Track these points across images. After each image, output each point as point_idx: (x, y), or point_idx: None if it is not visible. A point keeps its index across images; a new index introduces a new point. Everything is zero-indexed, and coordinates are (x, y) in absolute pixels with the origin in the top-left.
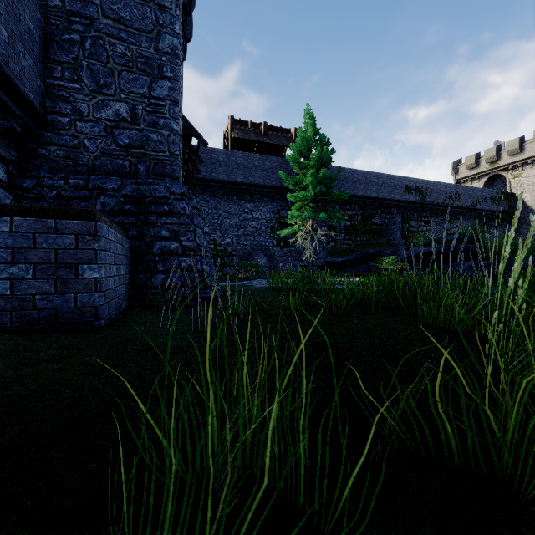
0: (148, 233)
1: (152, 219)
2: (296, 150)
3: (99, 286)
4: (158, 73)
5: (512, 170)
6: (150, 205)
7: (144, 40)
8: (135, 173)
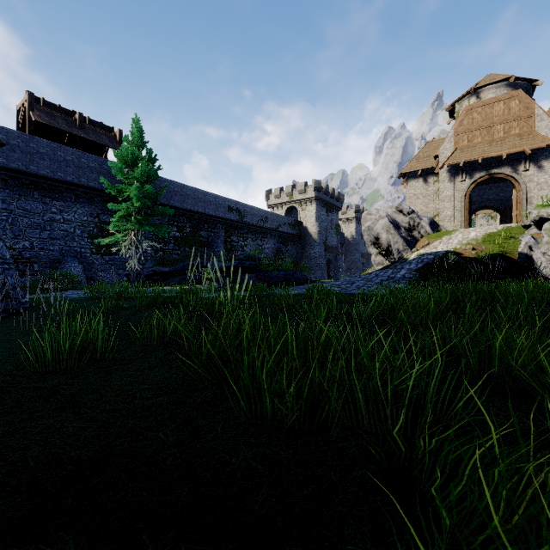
0: None
1: None
2: (119, 159)
3: None
4: None
5: (301, 205)
6: None
7: None
8: None
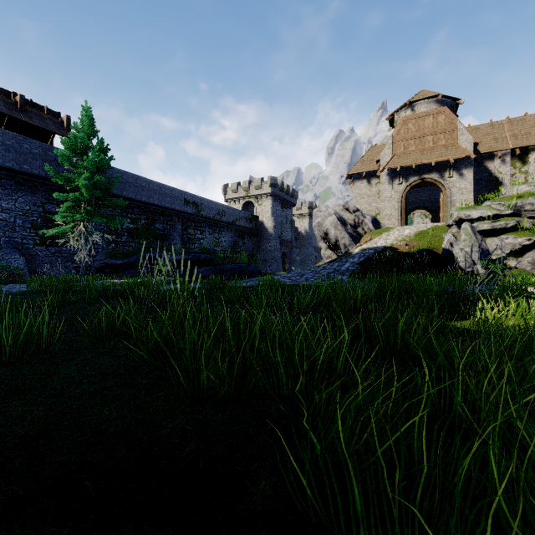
0: None
1: None
2: (67, 147)
3: None
4: None
5: (257, 200)
6: None
7: None
8: None
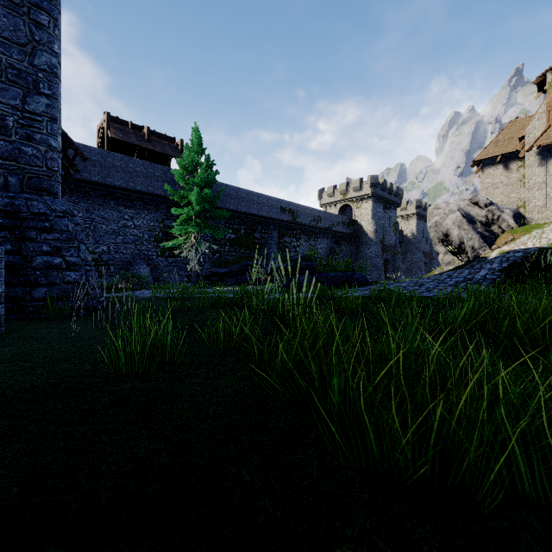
0: (25, 248)
1: (31, 234)
2: (181, 167)
3: (1, 299)
4: (33, 88)
5: (355, 203)
6: (28, 220)
7: (16, 52)
8: (5, 185)
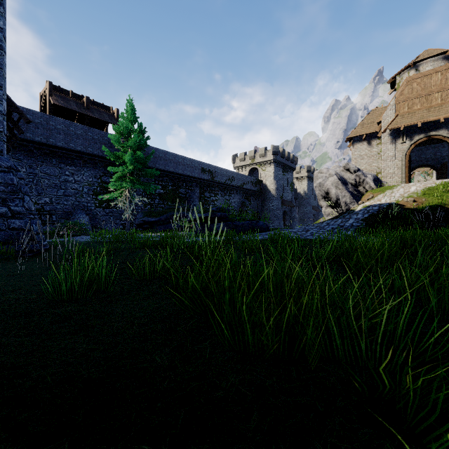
0: None
1: None
2: (116, 132)
3: None
4: None
5: (261, 166)
6: None
7: None
8: None
